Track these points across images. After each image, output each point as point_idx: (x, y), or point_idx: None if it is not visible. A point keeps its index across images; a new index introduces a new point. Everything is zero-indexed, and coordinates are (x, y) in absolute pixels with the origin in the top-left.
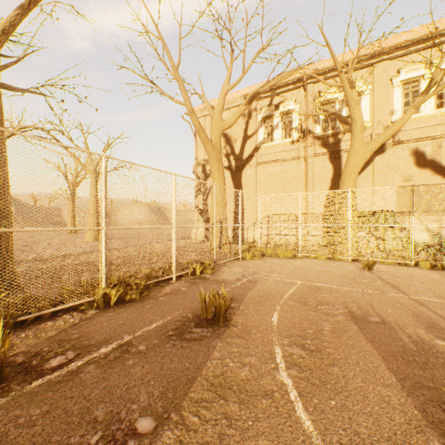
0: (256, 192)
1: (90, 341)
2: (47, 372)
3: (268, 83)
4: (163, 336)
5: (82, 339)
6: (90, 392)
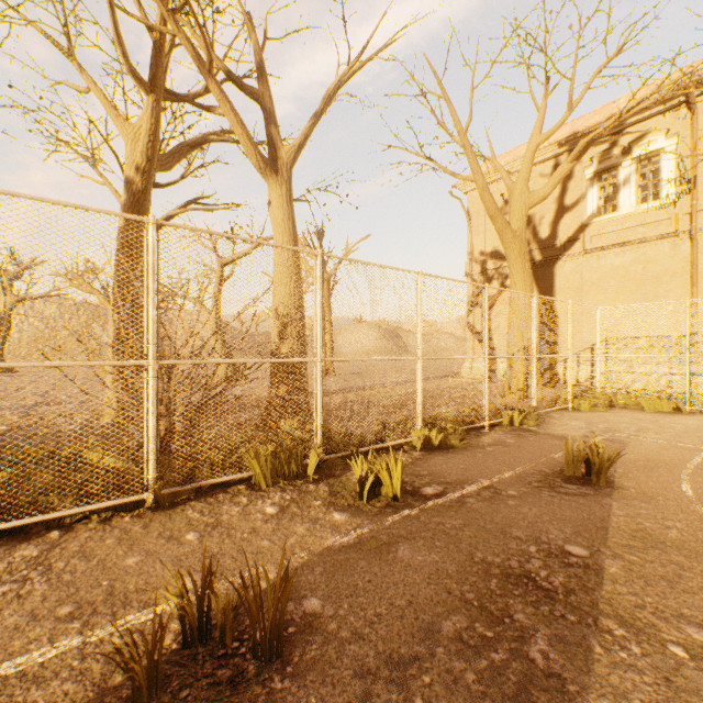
0: (581, 301)
1: (445, 479)
2: (430, 497)
3: (619, 118)
4: (528, 486)
5: (434, 476)
6: (491, 518)
